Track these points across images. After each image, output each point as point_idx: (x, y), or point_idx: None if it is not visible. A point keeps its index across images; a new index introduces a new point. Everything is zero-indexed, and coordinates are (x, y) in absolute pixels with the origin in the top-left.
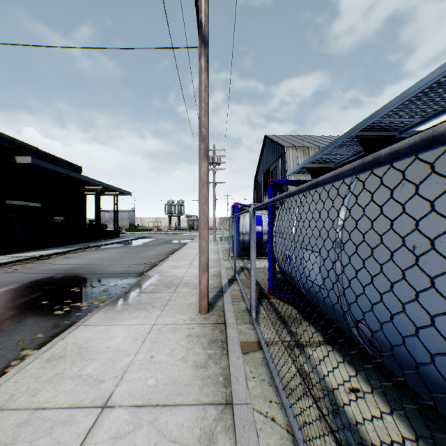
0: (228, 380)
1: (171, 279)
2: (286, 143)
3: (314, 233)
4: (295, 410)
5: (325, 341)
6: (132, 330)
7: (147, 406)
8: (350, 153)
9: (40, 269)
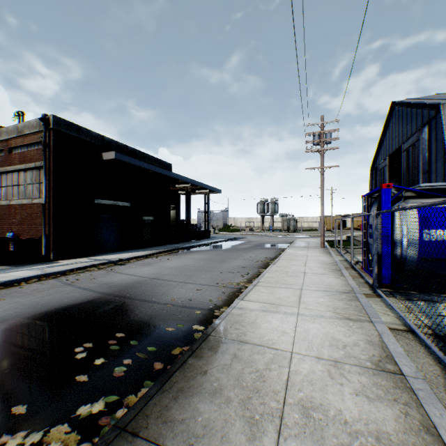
0: None
1: (262, 365)
2: (437, 101)
3: None
4: None
5: None
6: None
7: None
8: None
9: (99, 281)
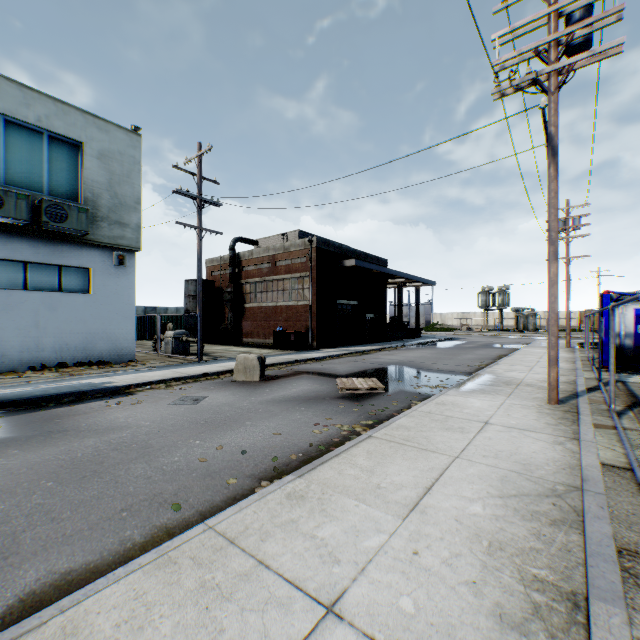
0: (575, 433)
1: (508, 379)
2: None
3: None
4: (635, 452)
5: None
6: (485, 402)
7: (513, 428)
8: None
9: (372, 361)
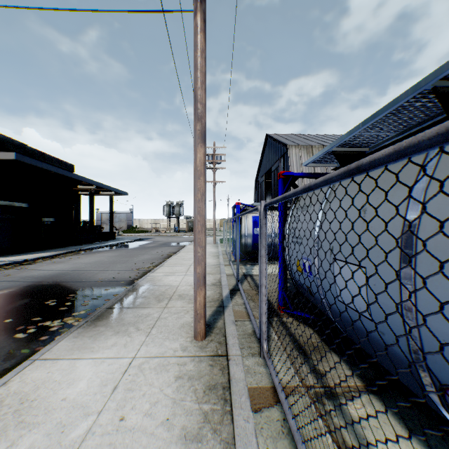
0: None
1: (164, 290)
2: (288, 142)
3: (354, 239)
4: None
5: (364, 387)
6: (103, 368)
7: None
8: (400, 128)
9: (19, 276)
